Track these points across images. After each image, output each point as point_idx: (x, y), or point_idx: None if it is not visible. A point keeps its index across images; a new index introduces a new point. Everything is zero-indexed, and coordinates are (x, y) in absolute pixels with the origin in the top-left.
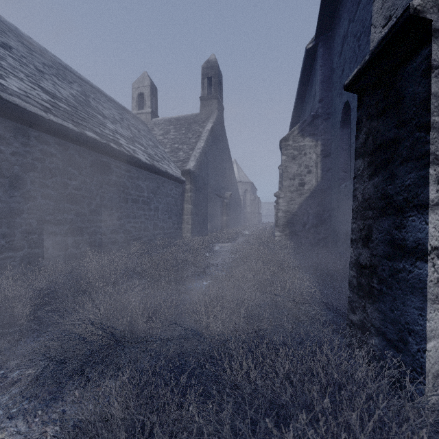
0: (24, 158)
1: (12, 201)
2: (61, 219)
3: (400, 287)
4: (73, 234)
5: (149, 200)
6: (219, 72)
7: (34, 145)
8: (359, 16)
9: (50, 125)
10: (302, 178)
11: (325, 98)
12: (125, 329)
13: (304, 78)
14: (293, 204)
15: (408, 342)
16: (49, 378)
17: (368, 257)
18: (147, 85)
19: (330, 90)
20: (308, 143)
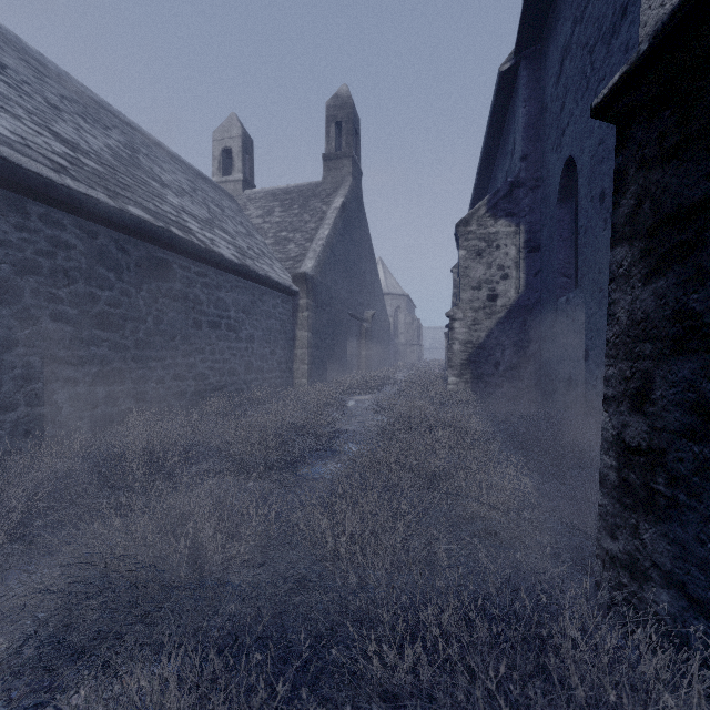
0: (19, 251)
1: None
2: (85, 356)
3: None
4: (106, 382)
5: (237, 324)
6: (354, 113)
7: (37, 229)
8: (593, 12)
9: (65, 195)
10: (494, 287)
11: (531, 153)
12: (181, 563)
13: (495, 122)
14: (479, 331)
15: None
16: (29, 667)
17: (643, 432)
18: (237, 135)
19: (541, 140)
20: (503, 228)
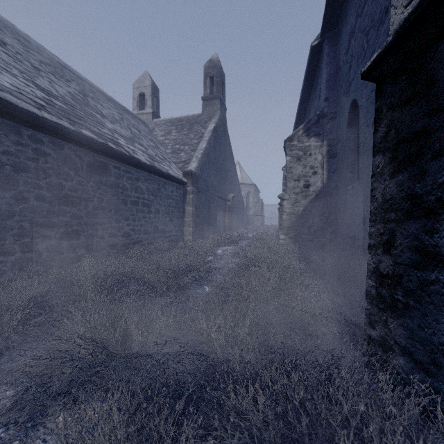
0: (16, 158)
1: (2, 203)
2: (56, 222)
3: (432, 302)
4: (68, 238)
5: (149, 202)
6: (221, 71)
7: (27, 144)
8: (368, 10)
9: (44, 123)
10: (307, 180)
11: (331, 97)
12: (117, 344)
13: (309, 77)
14: (298, 206)
15: (443, 366)
16: (29, 403)
17: (390, 265)
18: (148, 85)
19: (337, 88)
20: (313, 143)
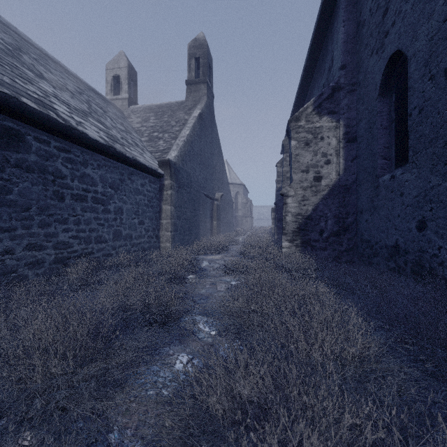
0: None
1: None
2: None
3: None
4: None
5: (105, 198)
6: (208, 52)
7: None
8: None
9: None
10: (319, 170)
11: (349, 63)
12: None
13: (314, 48)
14: (307, 205)
15: None
16: None
17: None
18: (124, 66)
19: (357, 52)
20: (326, 123)
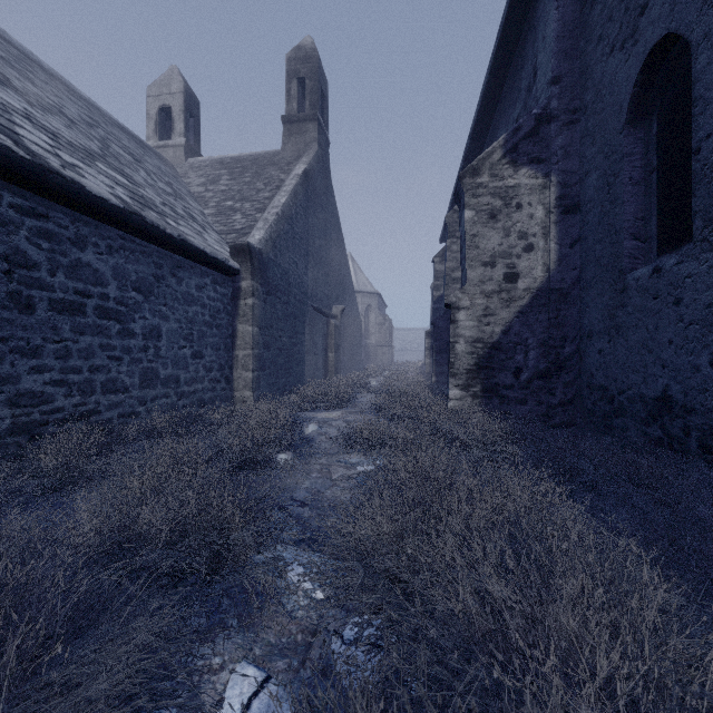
0: None
1: None
2: None
3: None
4: None
5: (124, 308)
6: (320, 70)
7: None
8: None
9: None
10: (513, 263)
11: (567, 74)
12: None
13: (501, 55)
14: (492, 324)
15: None
16: None
17: None
18: (178, 91)
19: (580, 54)
20: (526, 179)
